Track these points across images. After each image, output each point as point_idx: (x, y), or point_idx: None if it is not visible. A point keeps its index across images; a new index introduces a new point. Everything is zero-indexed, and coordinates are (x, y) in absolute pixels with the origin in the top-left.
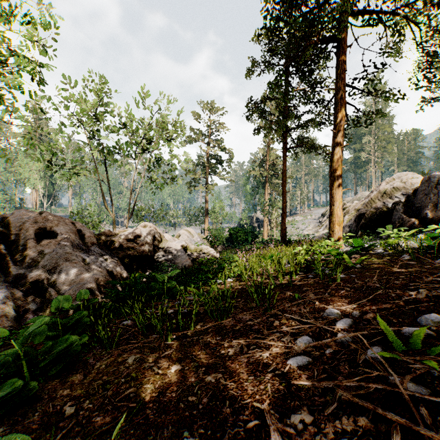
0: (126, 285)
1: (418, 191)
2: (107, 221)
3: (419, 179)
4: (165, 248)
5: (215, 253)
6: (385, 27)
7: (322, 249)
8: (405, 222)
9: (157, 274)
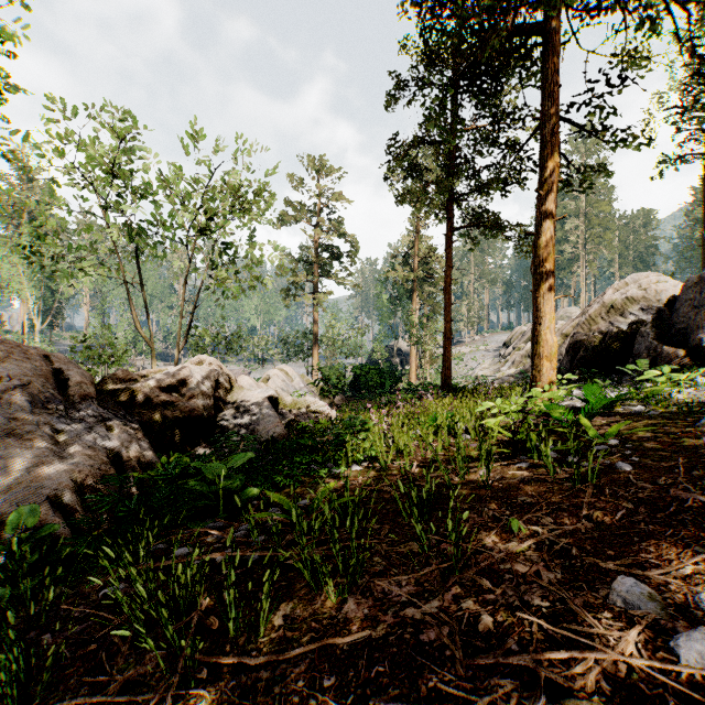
0: (150, 480)
1: (679, 301)
2: (148, 355)
3: (668, 284)
4: (237, 402)
5: (329, 410)
6: (629, 11)
7: (531, 405)
8: (663, 355)
9: (201, 465)
